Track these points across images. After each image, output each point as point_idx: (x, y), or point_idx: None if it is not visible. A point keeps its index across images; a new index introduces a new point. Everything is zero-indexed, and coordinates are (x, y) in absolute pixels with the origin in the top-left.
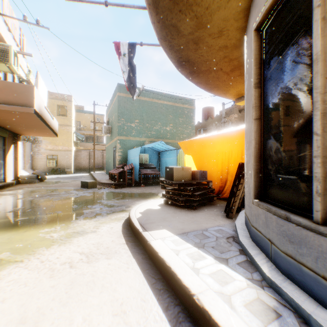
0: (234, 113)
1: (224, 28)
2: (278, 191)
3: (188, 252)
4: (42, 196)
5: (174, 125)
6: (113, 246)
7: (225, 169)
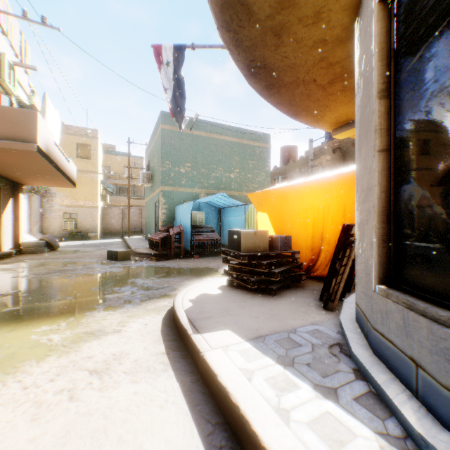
0: (325, 153)
1: (323, 7)
2: (425, 273)
3: (268, 375)
4: (49, 273)
5: (242, 171)
6: (145, 358)
7: (318, 233)
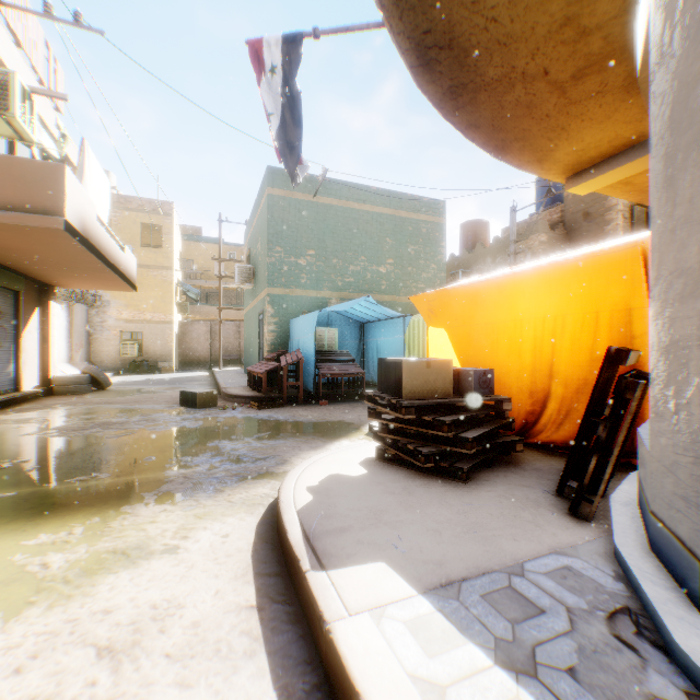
0: (538, 231)
1: None
2: None
3: None
4: (84, 429)
5: (398, 262)
6: (213, 618)
7: (543, 365)
